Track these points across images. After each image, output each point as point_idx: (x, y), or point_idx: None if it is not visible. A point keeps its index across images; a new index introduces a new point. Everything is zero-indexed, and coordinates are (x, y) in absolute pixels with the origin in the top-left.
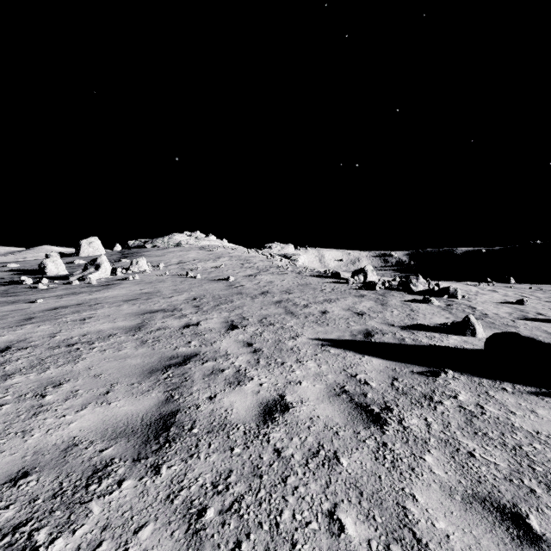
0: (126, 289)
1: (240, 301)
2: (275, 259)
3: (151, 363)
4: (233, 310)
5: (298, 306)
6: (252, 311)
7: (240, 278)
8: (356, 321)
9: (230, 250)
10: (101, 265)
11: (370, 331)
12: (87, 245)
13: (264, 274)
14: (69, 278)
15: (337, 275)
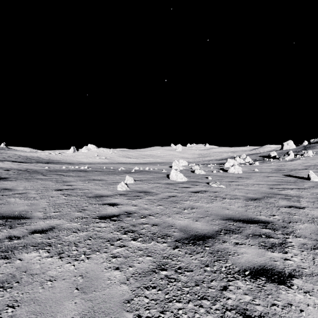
0: (297, 162)
1: None
2: None
3: (292, 170)
4: None
5: None
6: None
7: None
8: None
9: None
10: (289, 154)
11: None
12: (286, 145)
13: None
14: (278, 158)
15: None
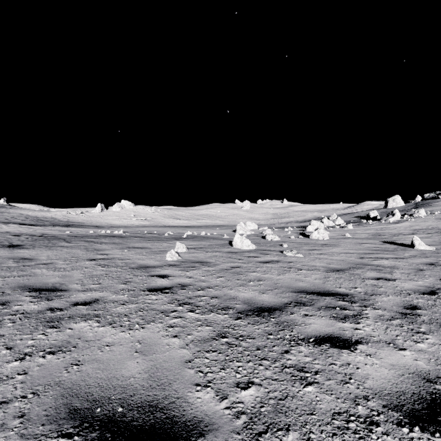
0: (403, 224)
1: None
2: None
3: (395, 235)
4: None
5: None
6: None
7: None
8: None
9: None
10: (394, 214)
11: None
12: (391, 201)
13: None
14: (380, 220)
15: None
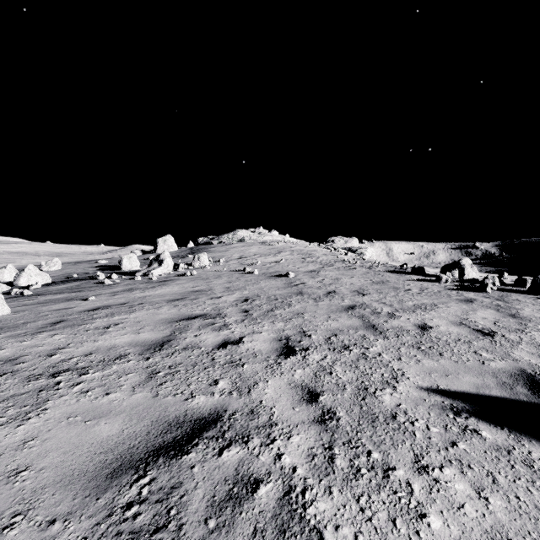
0: (180, 286)
1: (300, 305)
2: (339, 253)
3: (131, 440)
4: (290, 318)
5: (380, 316)
6: (316, 321)
7: (301, 274)
8: (490, 349)
9: (291, 244)
10: (163, 261)
11: (534, 377)
12: (162, 243)
13: (329, 269)
14: (135, 273)
15: (421, 271)
